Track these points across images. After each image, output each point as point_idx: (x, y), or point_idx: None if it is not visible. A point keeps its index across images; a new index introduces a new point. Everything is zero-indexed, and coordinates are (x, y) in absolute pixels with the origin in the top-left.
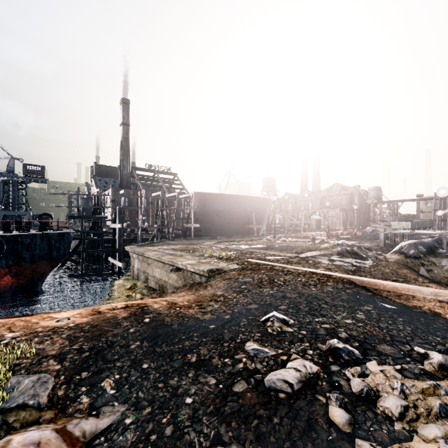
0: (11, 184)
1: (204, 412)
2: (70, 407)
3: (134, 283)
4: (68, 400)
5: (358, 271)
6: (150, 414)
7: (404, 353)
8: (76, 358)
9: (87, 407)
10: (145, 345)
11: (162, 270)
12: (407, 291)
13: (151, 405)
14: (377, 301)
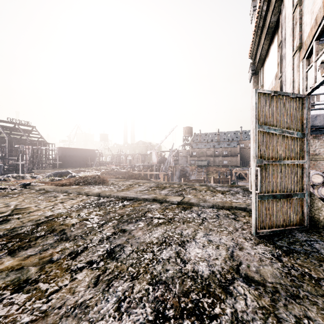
0: None
1: None
2: None
3: None
4: None
5: None
6: None
7: None
8: None
9: None
10: None
11: None
12: None
13: None
14: None
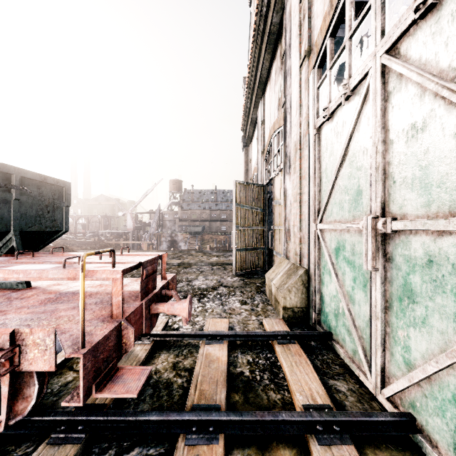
0: None
1: None
2: None
3: None
4: None
5: None
6: None
7: None
8: None
9: None
10: None
11: None
12: None
13: None
14: None
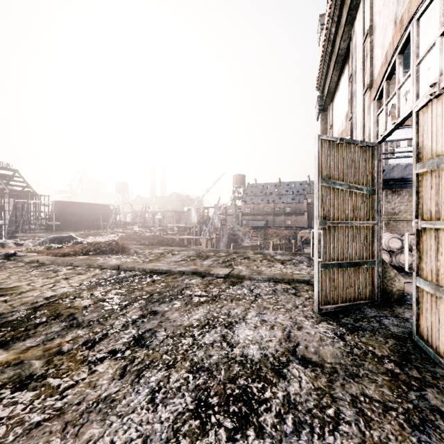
0: None
1: None
2: None
3: None
4: None
5: None
6: None
7: None
8: None
9: None
10: None
11: None
12: None
13: None
14: None
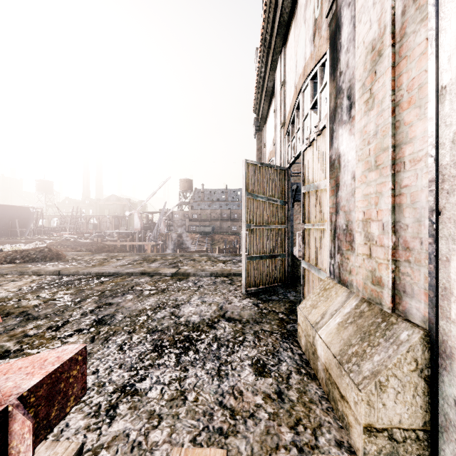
0: None
1: None
2: None
3: None
4: None
5: None
6: None
7: None
8: None
9: None
10: None
11: None
12: None
13: None
14: None
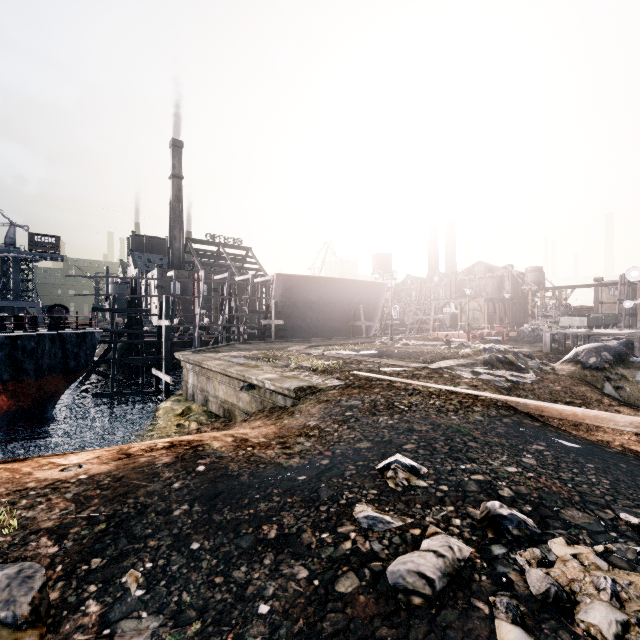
0: (11, 262)
1: (289, 632)
2: (67, 622)
3: (188, 406)
4: (66, 609)
5: (516, 388)
6: (198, 634)
7: (606, 523)
8: (85, 534)
9: (95, 622)
10: (197, 510)
11: (229, 388)
12: (594, 420)
13: (202, 617)
14: (551, 436)
